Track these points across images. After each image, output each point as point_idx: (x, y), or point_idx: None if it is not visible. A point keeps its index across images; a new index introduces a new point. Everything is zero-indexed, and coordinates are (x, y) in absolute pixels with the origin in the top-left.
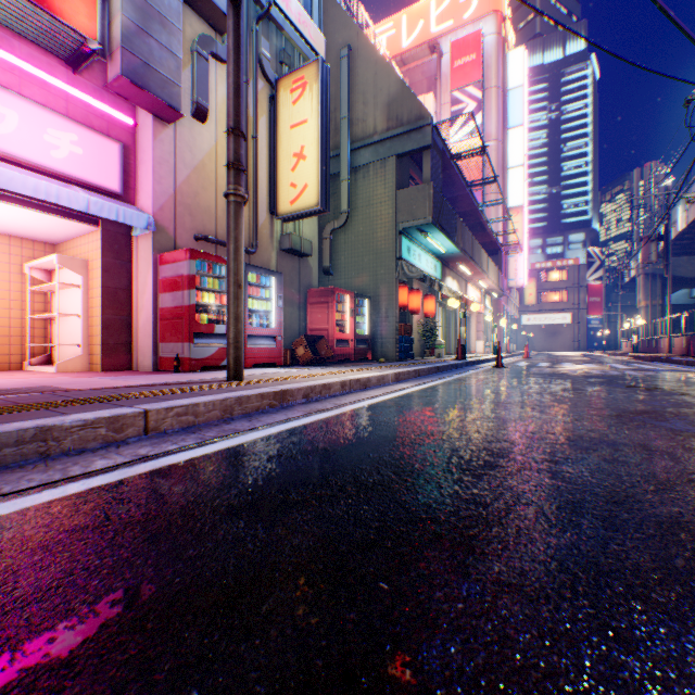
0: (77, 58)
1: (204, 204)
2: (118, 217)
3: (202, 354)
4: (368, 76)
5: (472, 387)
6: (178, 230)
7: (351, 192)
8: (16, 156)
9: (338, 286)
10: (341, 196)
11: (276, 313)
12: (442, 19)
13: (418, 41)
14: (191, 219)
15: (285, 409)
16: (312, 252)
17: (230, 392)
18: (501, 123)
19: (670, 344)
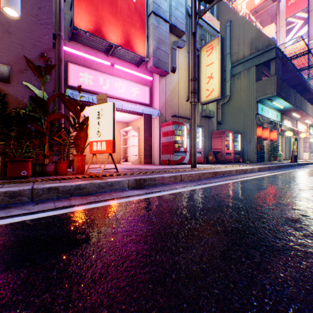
0: (139, 63)
1: (174, 103)
2: (150, 113)
3: (176, 158)
4: (239, 32)
5: (301, 175)
6: (166, 114)
7: (230, 86)
8: (124, 98)
9: (224, 129)
10: (226, 88)
11: (201, 142)
12: None
13: None
14: (170, 109)
15: (216, 178)
16: (214, 116)
17: (198, 171)
18: None
19: None
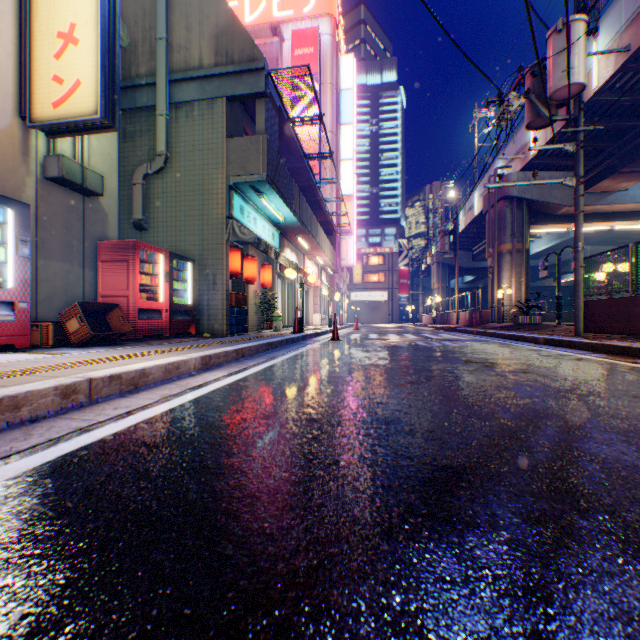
0: None
1: None
2: None
3: None
4: None
5: (308, 372)
6: None
7: (171, 132)
8: None
9: (155, 244)
10: (158, 133)
11: (15, 265)
12: (284, 6)
13: (261, 21)
14: None
15: None
16: (104, 190)
17: None
18: (335, 118)
19: (458, 317)
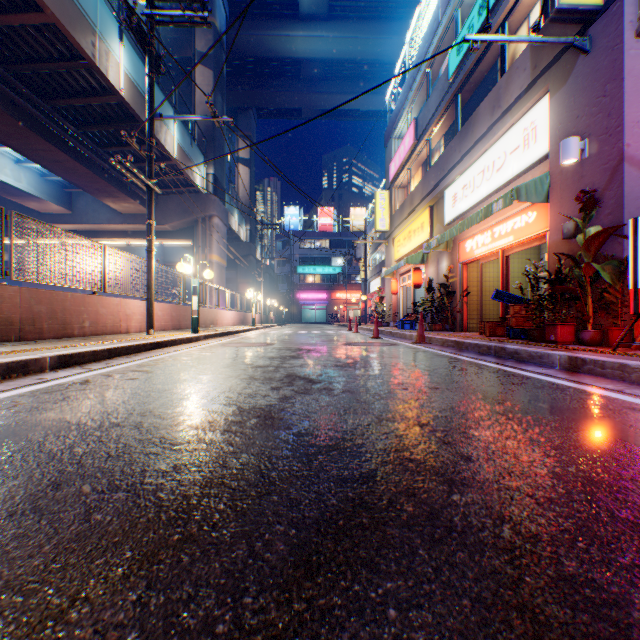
0: None
1: None
2: None
3: None
4: None
5: None
6: None
7: None
8: None
9: None
10: None
11: None
12: None
13: None
14: None
15: None
16: None
17: None
18: None
19: None
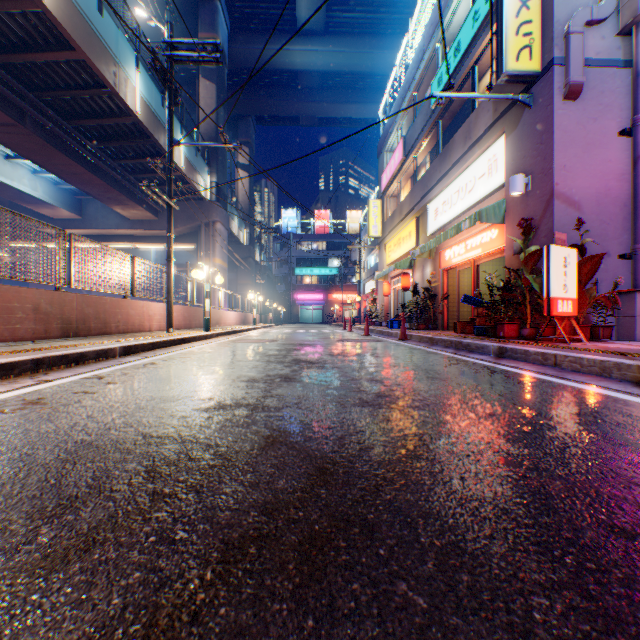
0: None
1: None
2: None
3: None
4: None
5: None
6: None
7: None
8: None
9: None
10: None
11: None
12: None
13: None
14: None
15: None
16: None
17: None
18: None
19: None
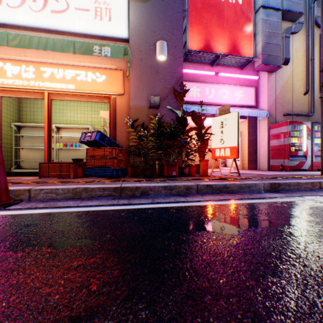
0: (243, 65)
1: (286, 100)
2: (256, 115)
3: (292, 164)
4: None
5: None
6: (275, 114)
7: None
8: (228, 104)
9: None
10: None
11: None
12: None
13: None
14: (280, 108)
15: None
16: None
17: None
18: None
19: None
